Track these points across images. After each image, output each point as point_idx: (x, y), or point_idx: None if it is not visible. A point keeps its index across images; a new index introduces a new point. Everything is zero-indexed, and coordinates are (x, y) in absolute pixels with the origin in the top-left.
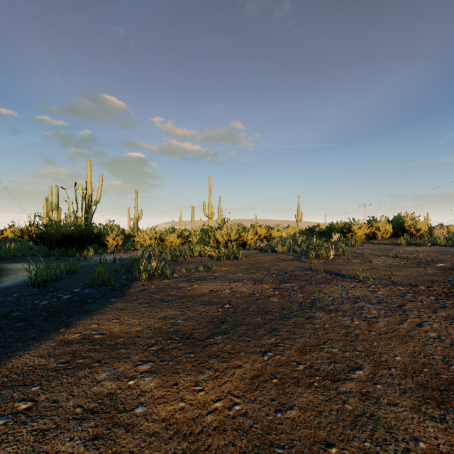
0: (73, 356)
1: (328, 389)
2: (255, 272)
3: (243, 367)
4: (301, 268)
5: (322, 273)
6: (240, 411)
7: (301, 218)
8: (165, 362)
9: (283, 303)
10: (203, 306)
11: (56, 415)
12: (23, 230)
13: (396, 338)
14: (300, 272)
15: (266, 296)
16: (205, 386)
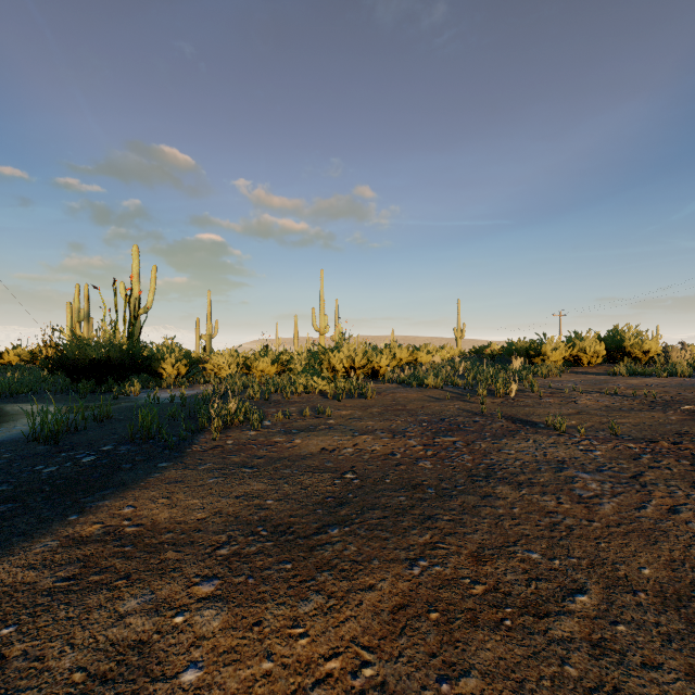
0: (84, 566)
1: (531, 634)
2: (394, 419)
3: (378, 590)
4: (466, 412)
5: (500, 420)
6: (374, 680)
7: (463, 334)
8: (242, 578)
9: (441, 470)
10: (309, 476)
11: (35, 687)
12: (35, 353)
13: (637, 534)
14: (465, 418)
15: (412, 458)
16: (310, 628)
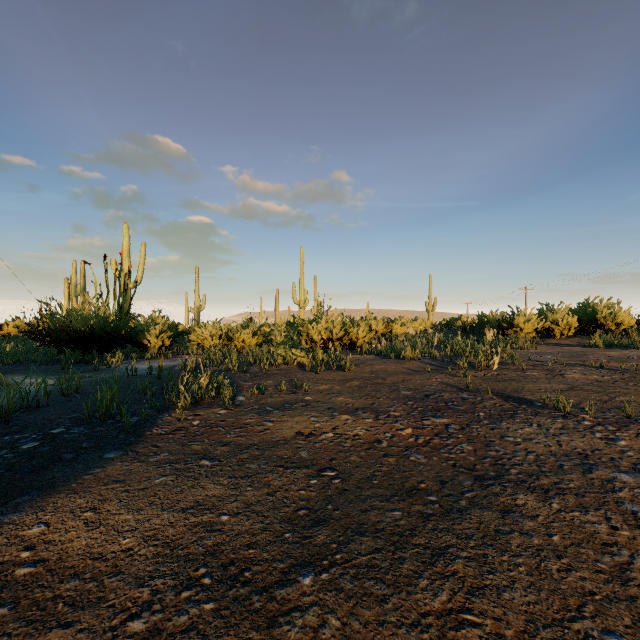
0: None
1: None
2: (375, 394)
3: None
4: (450, 386)
5: (490, 397)
6: None
7: (434, 307)
8: None
9: (438, 465)
10: (279, 473)
11: None
12: (32, 325)
13: None
14: (451, 394)
15: (401, 446)
16: None
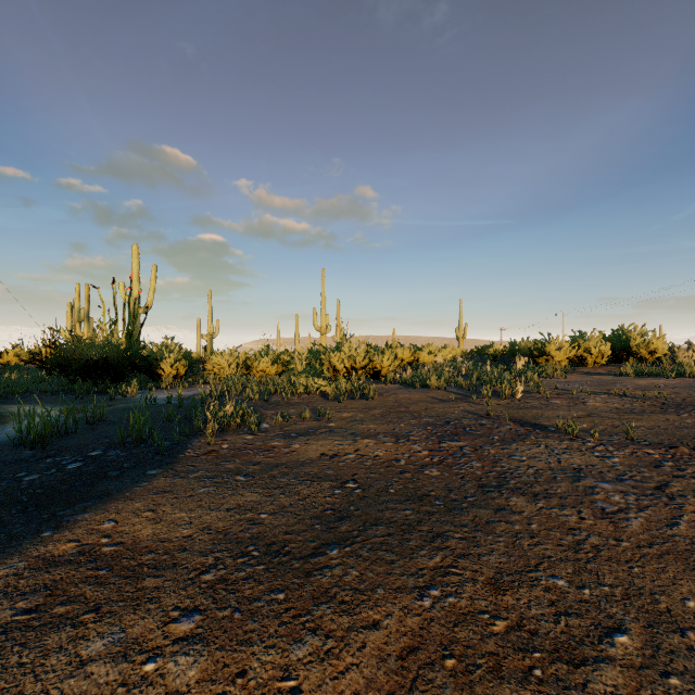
0: (50, 595)
1: (567, 688)
2: (397, 421)
3: (383, 628)
4: (471, 414)
5: (508, 423)
6: None
7: (465, 334)
8: (227, 612)
9: (448, 478)
10: (307, 485)
11: None
12: (34, 353)
13: (673, 557)
14: (471, 420)
15: (417, 464)
16: (303, 681)
